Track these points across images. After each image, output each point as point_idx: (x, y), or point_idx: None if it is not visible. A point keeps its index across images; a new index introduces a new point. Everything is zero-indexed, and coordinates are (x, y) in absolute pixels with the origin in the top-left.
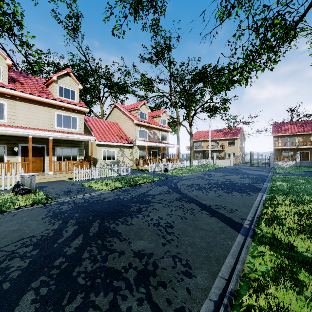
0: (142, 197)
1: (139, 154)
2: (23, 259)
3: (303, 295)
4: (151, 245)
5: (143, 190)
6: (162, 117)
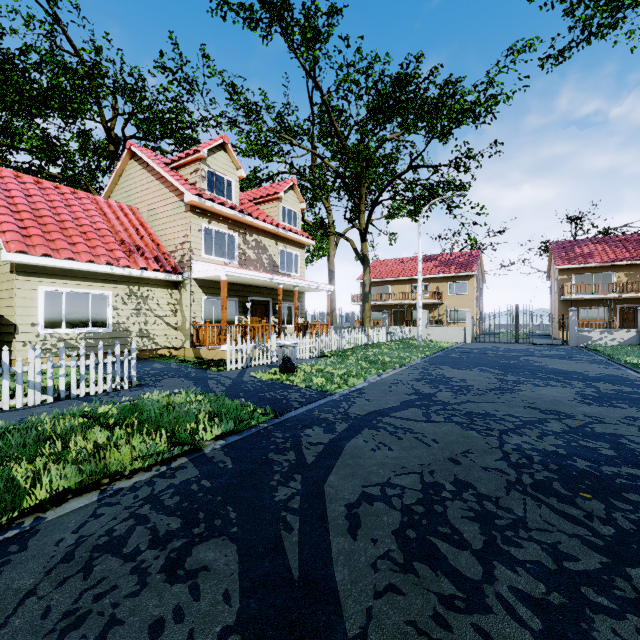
0: None
1: (206, 310)
2: None
3: None
4: None
5: None
6: (286, 201)
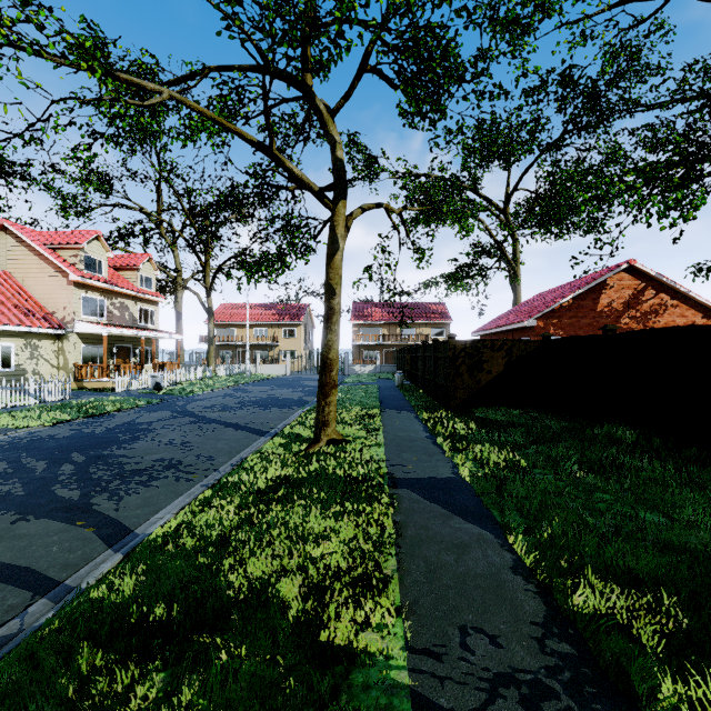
0: (130, 427)
1: (84, 354)
2: (7, 485)
3: (289, 450)
4: (170, 455)
5: (123, 419)
6: (143, 271)
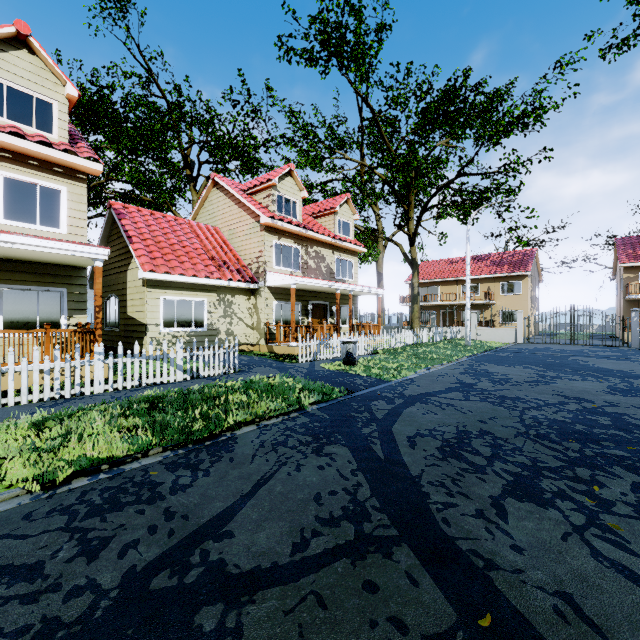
0: None
1: (276, 312)
2: None
3: None
4: None
5: (212, 493)
6: (341, 214)
